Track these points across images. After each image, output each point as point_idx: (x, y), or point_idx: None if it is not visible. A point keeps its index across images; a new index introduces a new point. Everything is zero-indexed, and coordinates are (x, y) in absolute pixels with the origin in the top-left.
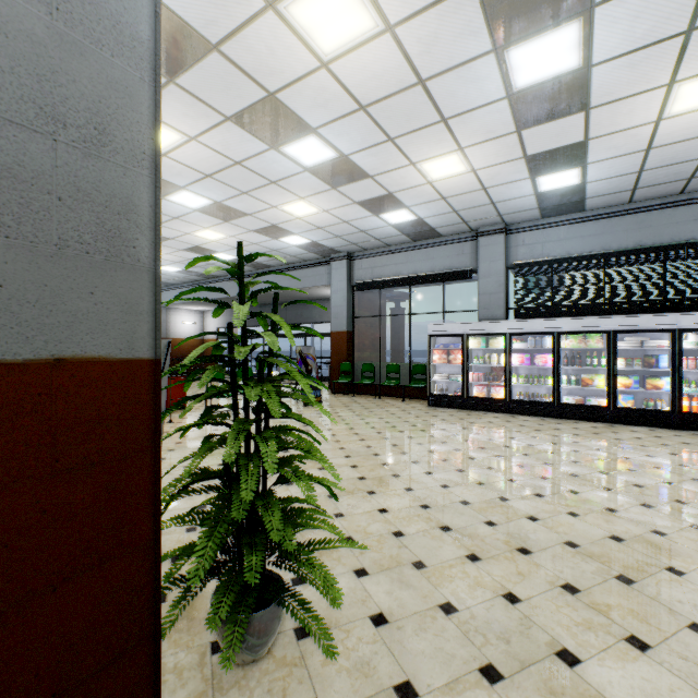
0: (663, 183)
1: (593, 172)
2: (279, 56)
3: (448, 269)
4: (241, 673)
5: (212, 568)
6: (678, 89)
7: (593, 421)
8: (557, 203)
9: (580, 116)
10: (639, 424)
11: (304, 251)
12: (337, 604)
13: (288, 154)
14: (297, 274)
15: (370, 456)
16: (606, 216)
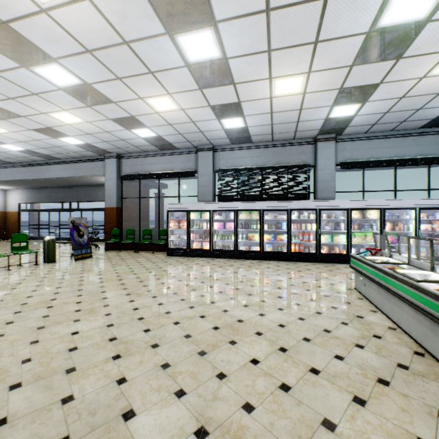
0: (285, 132)
1: (250, 121)
2: None
3: (182, 170)
4: None
5: None
6: (275, 82)
7: (253, 259)
8: (237, 136)
9: (232, 87)
10: (274, 260)
11: (83, 149)
12: None
13: (39, 74)
14: (80, 165)
15: (98, 293)
16: (262, 147)
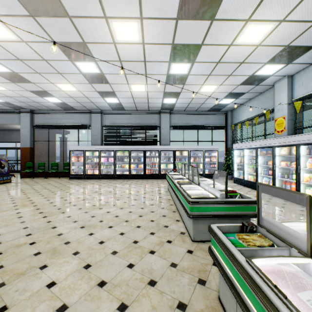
0: (143, 107)
1: (121, 100)
2: None
3: (80, 124)
4: None
5: None
6: (131, 86)
7: (125, 179)
8: (116, 107)
9: (108, 85)
10: (136, 178)
11: (2, 105)
12: None
13: None
14: None
15: (25, 199)
16: (131, 113)
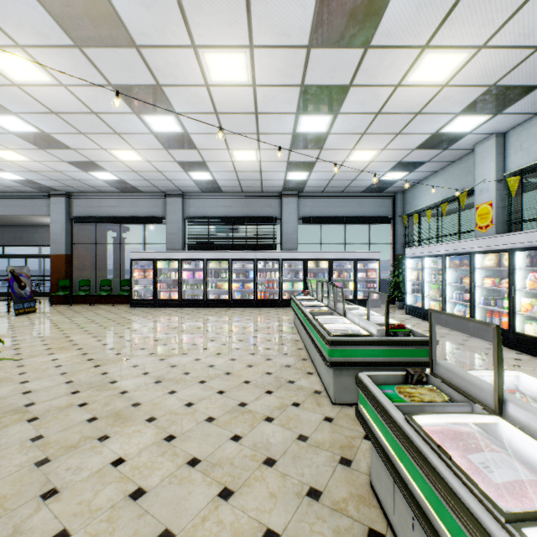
0: (252, 187)
1: (217, 176)
2: None
3: (148, 215)
4: None
5: None
6: (233, 152)
7: (223, 307)
8: (207, 186)
9: (196, 151)
10: (242, 307)
11: (20, 185)
12: None
13: None
14: (13, 202)
15: (62, 338)
16: (233, 197)
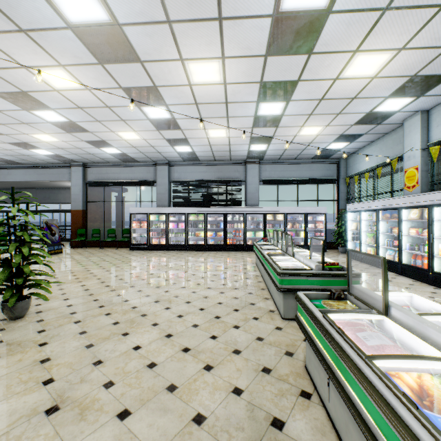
0: (223, 156)
1: (195, 149)
2: (30, 81)
3: (143, 179)
4: (14, 321)
5: (2, 290)
6: (208, 131)
7: (200, 251)
8: (188, 156)
9: (180, 131)
10: (214, 250)
11: (50, 158)
12: (51, 293)
13: (36, 114)
14: (45, 171)
15: (85, 271)
16: (208, 165)
